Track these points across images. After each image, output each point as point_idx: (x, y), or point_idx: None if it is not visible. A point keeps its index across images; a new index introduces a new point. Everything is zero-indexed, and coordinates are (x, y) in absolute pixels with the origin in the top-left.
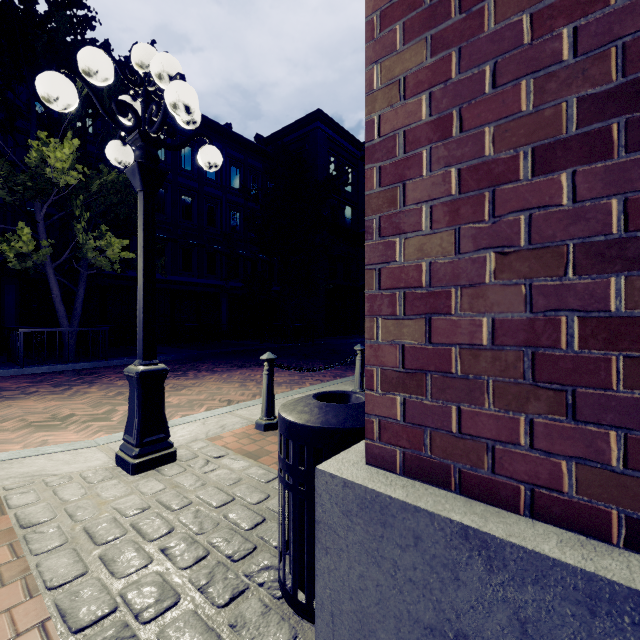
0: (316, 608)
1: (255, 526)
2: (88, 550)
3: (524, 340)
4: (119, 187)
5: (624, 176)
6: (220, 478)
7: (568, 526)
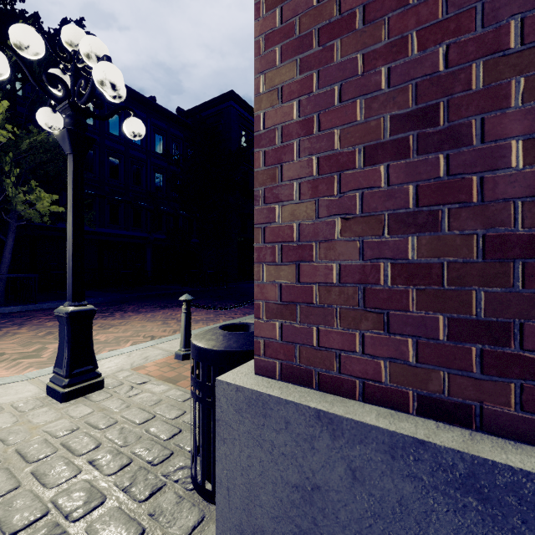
0: (216, 486)
1: (172, 436)
2: (20, 468)
3: (359, 279)
4: (49, 147)
5: (416, 170)
6: (143, 400)
7: (385, 405)
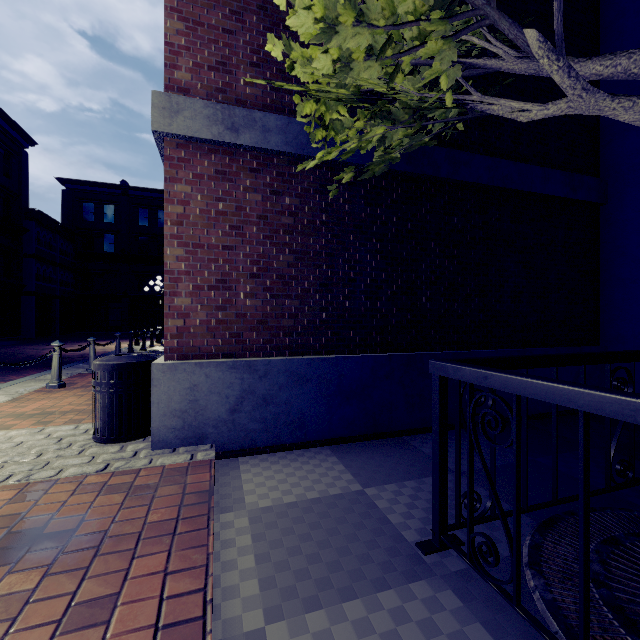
0: (152, 405)
1: (59, 441)
2: None
3: (206, 324)
4: None
5: (222, 295)
6: None
7: (214, 359)
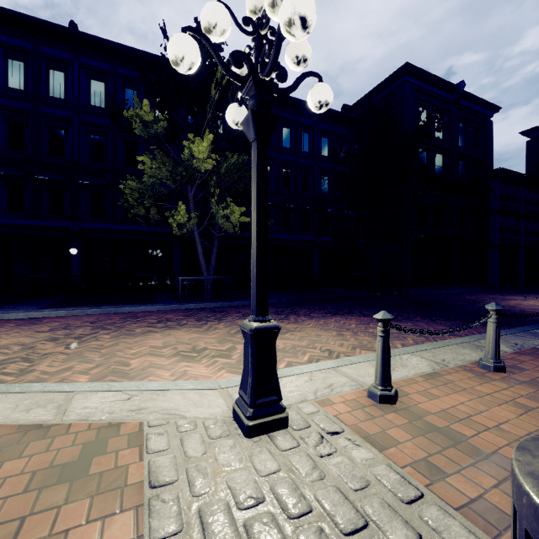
0: None
1: None
2: None
3: None
4: (239, 167)
5: None
6: (340, 472)
7: None
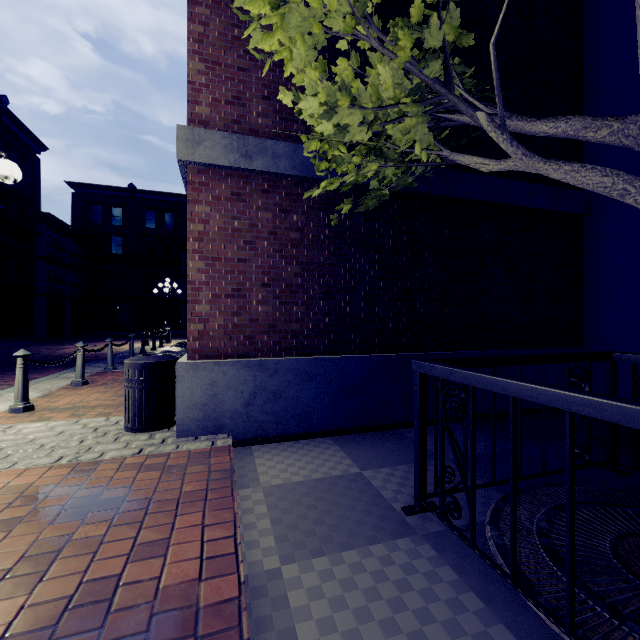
0: (177, 399)
1: (95, 430)
2: None
3: (223, 328)
4: None
5: (237, 302)
6: (35, 430)
7: (230, 358)
